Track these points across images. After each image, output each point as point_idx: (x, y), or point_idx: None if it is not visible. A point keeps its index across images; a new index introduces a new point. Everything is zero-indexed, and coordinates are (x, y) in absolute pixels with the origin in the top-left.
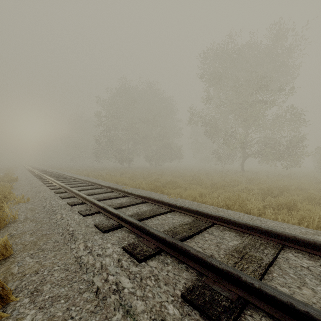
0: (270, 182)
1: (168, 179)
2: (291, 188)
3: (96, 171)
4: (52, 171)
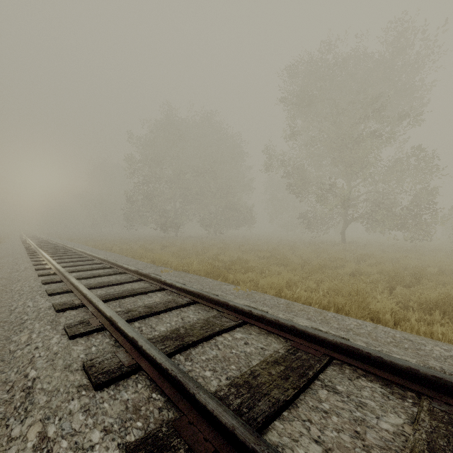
0: (389, 260)
1: (234, 255)
2: (428, 270)
3: (126, 242)
4: (57, 243)
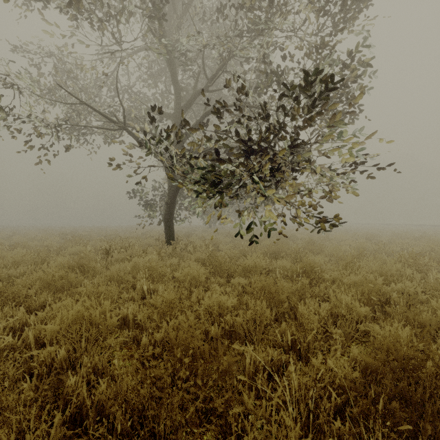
0: None
1: None
2: None
3: None
4: None
